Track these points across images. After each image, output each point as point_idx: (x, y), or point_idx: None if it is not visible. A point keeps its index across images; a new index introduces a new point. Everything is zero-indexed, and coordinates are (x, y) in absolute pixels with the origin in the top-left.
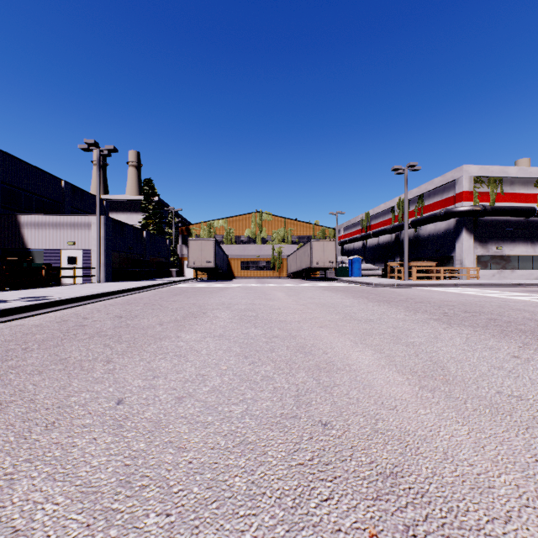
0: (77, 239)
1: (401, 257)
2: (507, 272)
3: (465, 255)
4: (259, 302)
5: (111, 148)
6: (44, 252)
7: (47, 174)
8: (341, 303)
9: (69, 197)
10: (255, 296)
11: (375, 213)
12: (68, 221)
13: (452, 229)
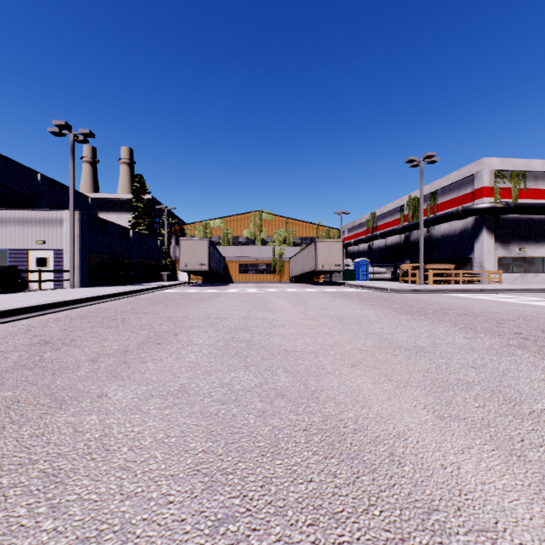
0: (48, 238)
1: (411, 260)
2: (530, 276)
3: (485, 257)
4: (256, 314)
5: (86, 132)
6: (8, 253)
7: (19, 165)
8: (363, 315)
9: (46, 192)
10: (251, 305)
11: (382, 212)
12: (37, 217)
13: (470, 228)
